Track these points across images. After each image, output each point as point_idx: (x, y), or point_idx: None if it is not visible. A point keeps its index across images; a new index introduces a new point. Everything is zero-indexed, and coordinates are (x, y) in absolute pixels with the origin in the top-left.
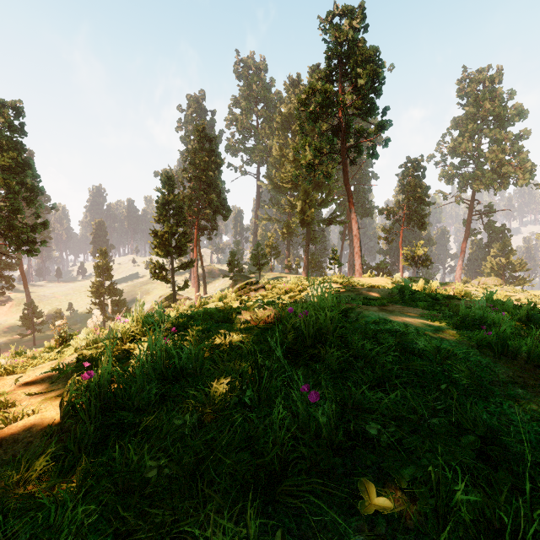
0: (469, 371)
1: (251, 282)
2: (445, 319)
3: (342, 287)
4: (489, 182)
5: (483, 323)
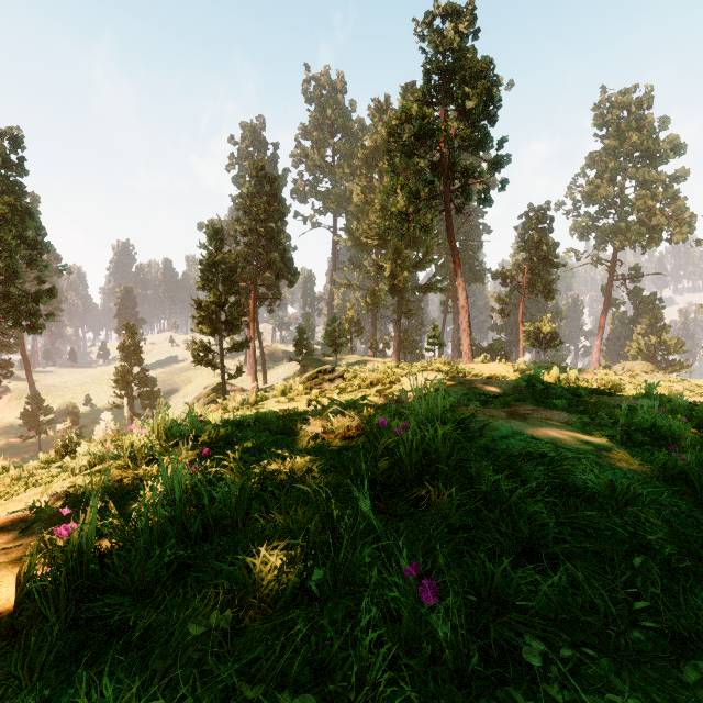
0: (669, 527)
1: (325, 369)
2: (601, 428)
3: (448, 378)
4: (636, 237)
5: (657, 435)
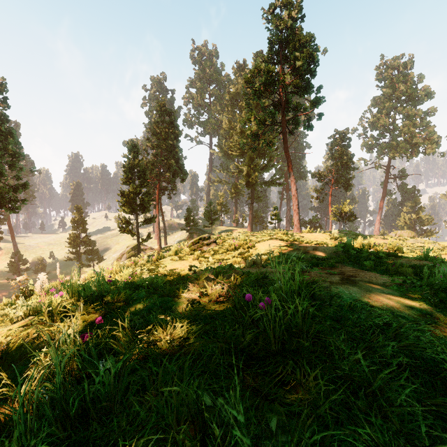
0: None
1: (204, 237)
2: (412, 289)
3: (288, 245)
4: (403, 151)
5: None
